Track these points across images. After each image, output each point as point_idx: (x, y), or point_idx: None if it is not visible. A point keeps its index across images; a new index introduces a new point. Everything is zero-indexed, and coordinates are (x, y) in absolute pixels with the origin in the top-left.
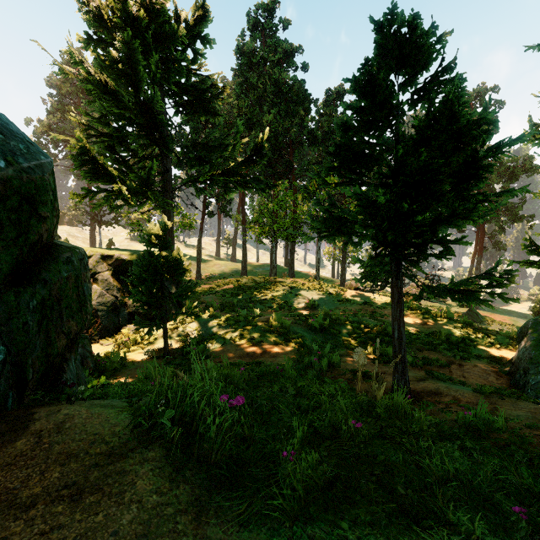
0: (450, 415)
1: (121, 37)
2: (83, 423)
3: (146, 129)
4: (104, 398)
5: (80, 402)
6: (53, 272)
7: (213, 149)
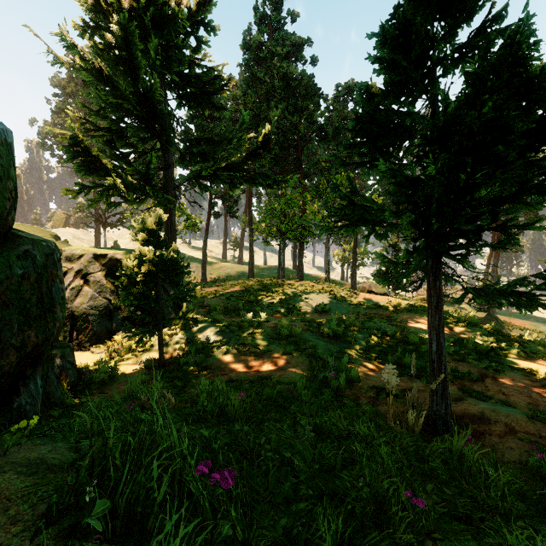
0: (511, 454)
1: (117, 21)
2: None
3: (145, 121)
4: (51, 439)
5: None
6: None
7: (218, 144)
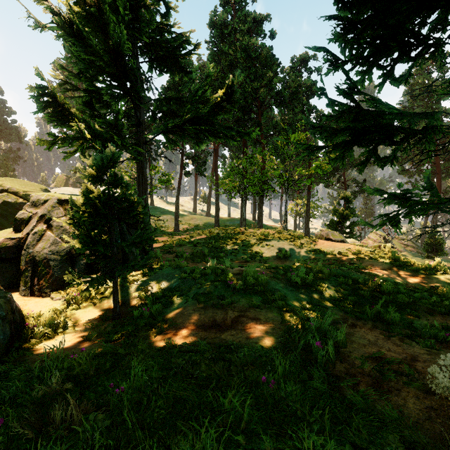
0: None
1: None
2: None
3: (117, 78)
4: None
5: None
6: None
7: (186, 104)
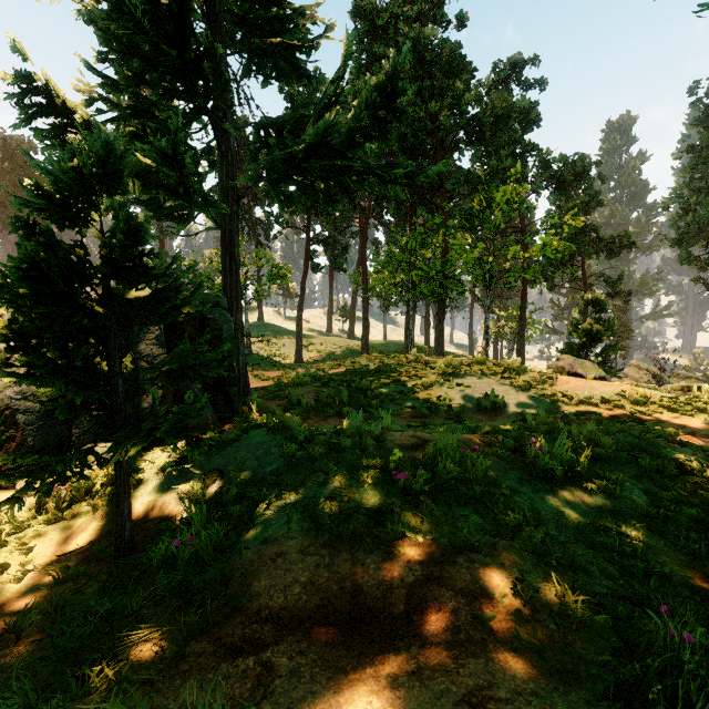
0: None
1: None
2: None
3: (182, 78)
4: None
5: None
6: None
7: None
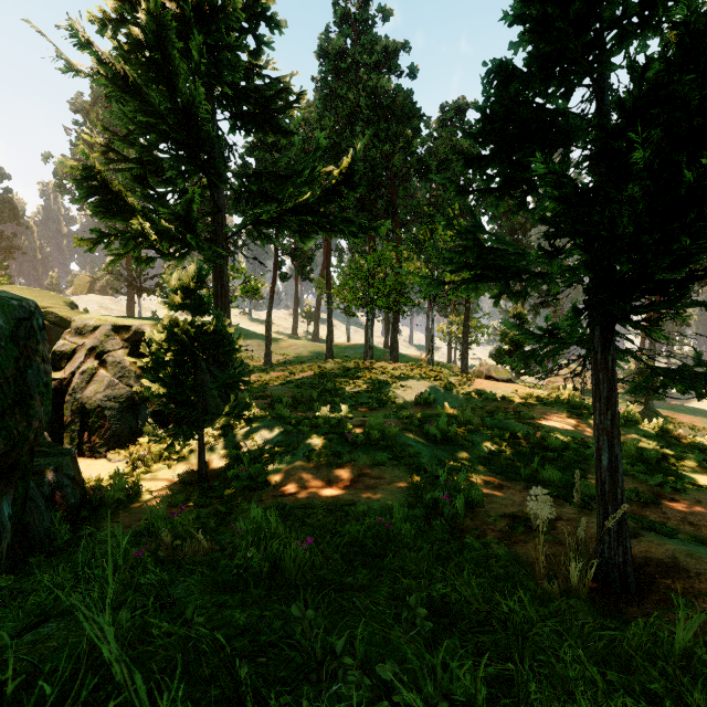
0: None
1: (148, 11)
2: None
3: (187, 148)
4: None
5: None
6: None
7: (285, 181)
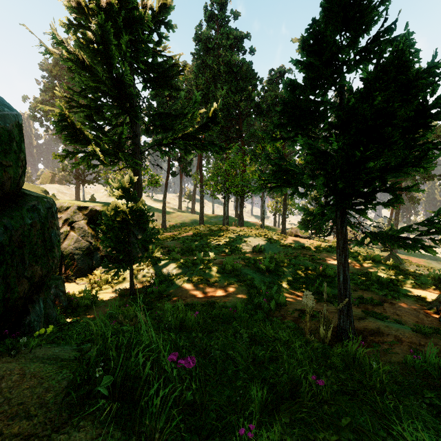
0: (396, 357)
1: (96, 21)
2: (9, 389)
3: (118, 100)
4: (58, 344)
5: (26, 353)
6: (15, 218)
7: (175, 118)
